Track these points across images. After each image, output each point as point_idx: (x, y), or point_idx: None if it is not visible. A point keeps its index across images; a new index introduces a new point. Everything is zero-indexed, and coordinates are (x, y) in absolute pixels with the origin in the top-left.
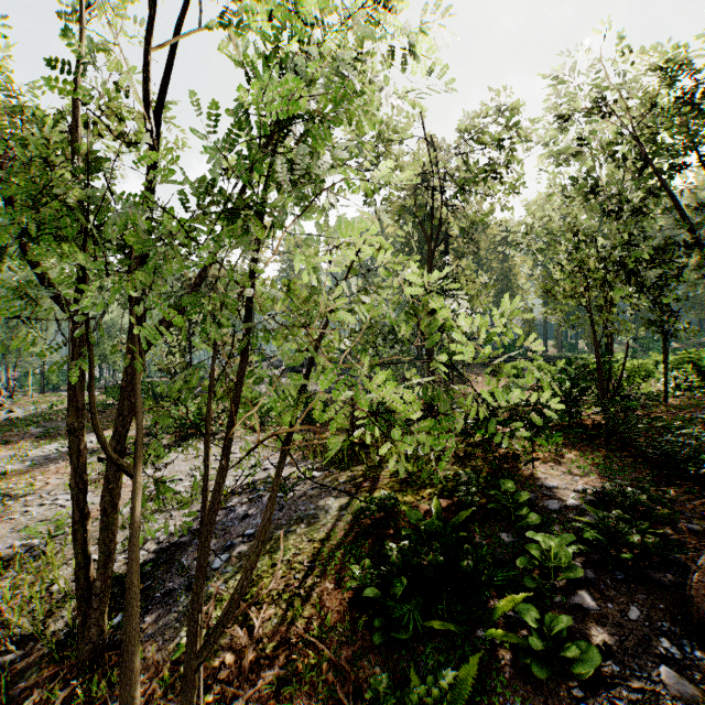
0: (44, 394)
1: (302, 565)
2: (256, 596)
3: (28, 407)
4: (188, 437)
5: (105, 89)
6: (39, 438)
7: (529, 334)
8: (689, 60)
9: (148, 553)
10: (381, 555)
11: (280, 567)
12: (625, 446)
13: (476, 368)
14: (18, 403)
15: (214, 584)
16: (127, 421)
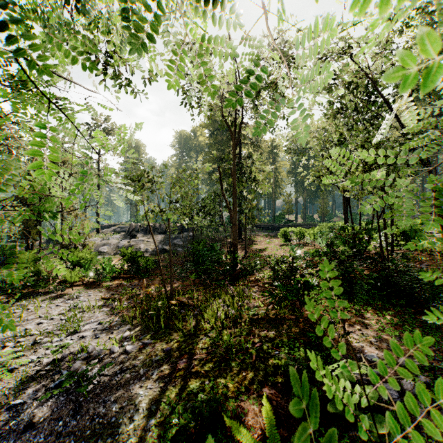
0: None
1: None
2: None
3: None
4: (24, 297)
5: None
6: None
7: (289, 210)
8: (425, 5)
9: None
10: None
11: None
12: (411, 304)
13: (257, 232)
14: None
15: None
16: None
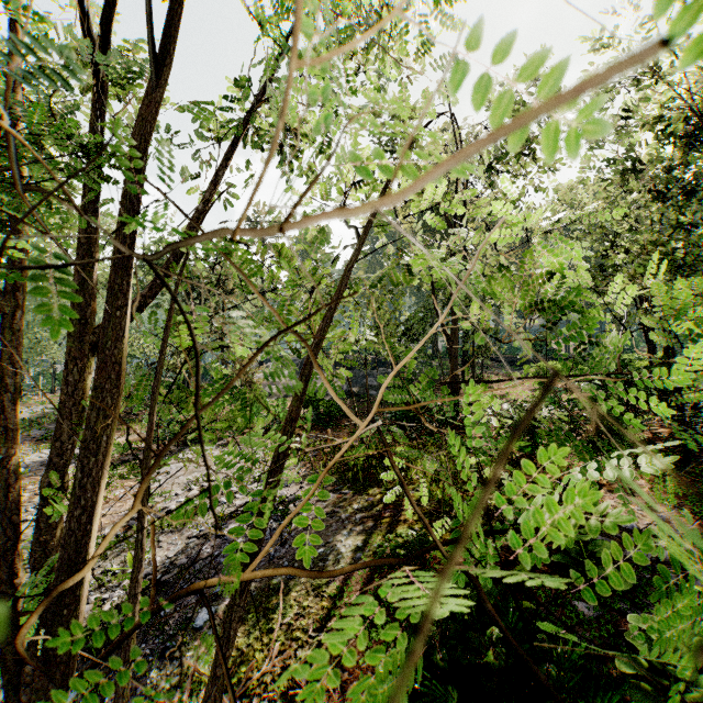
0: (55, 394)
1: (306, 635)
2: (244, 681)
3: (36, 407)
4: (192, 442)
5: (76, 42)
6: (39, 442)
7: (551, 332)
8: None
9: (125, 594)
10: (412, 627)
11: (277, 635)
12: None
13: (495, 368)
14: (27, 403)
15: (189, 661)
16: (68, 447)
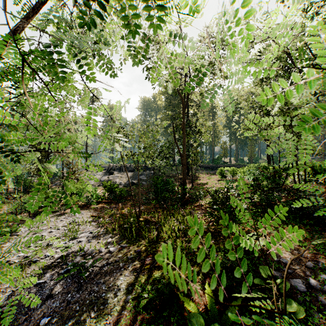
0: None
1: None
2: None
3: None
4: (39, 214)
5: None
6: None
7: (224, 154)
8: None
9: None
10: None
11: None
12: (318, 224)
13: (201, 170)
14: None
15: None
16: None
